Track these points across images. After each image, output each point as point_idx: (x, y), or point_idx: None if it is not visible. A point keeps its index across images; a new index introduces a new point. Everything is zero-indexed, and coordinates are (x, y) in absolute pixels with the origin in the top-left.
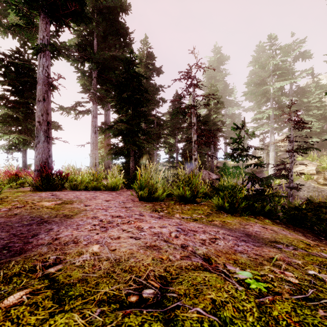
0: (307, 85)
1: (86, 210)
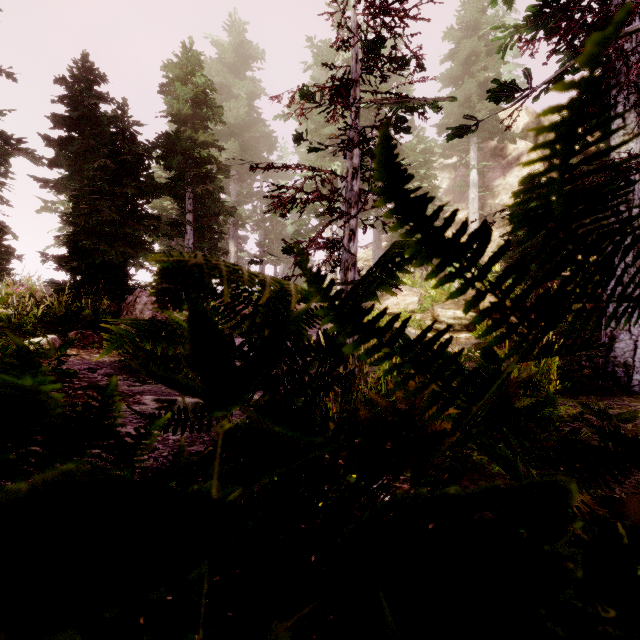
0: None
1: None
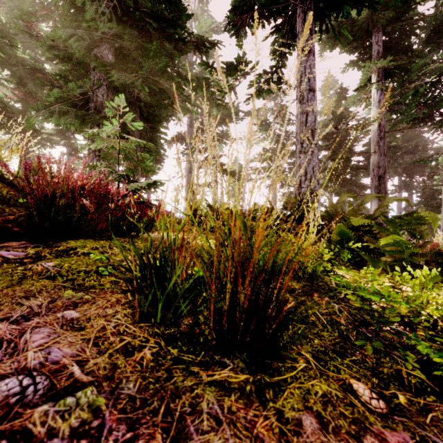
0: None
1: None
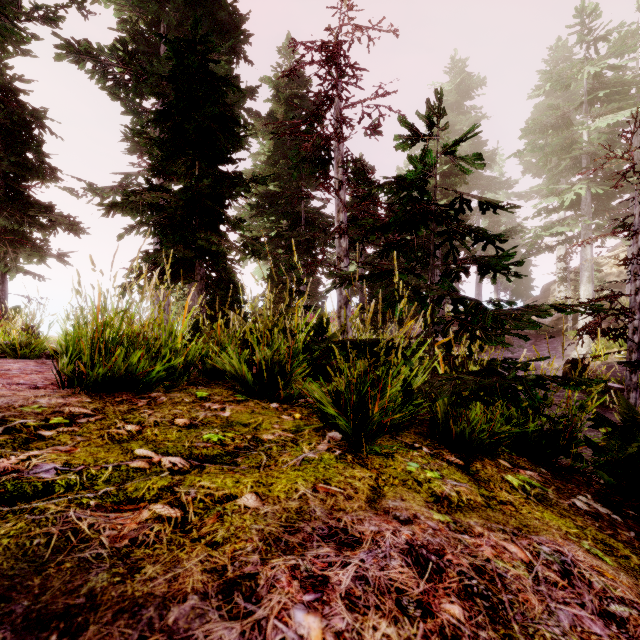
0: None
1: None
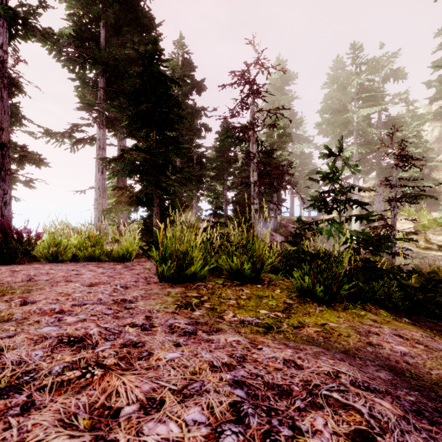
0: (400, 115)
1: (9, 321)
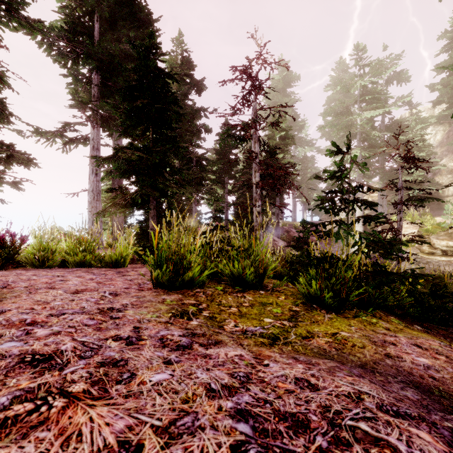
0: (403, 118)
1: None
